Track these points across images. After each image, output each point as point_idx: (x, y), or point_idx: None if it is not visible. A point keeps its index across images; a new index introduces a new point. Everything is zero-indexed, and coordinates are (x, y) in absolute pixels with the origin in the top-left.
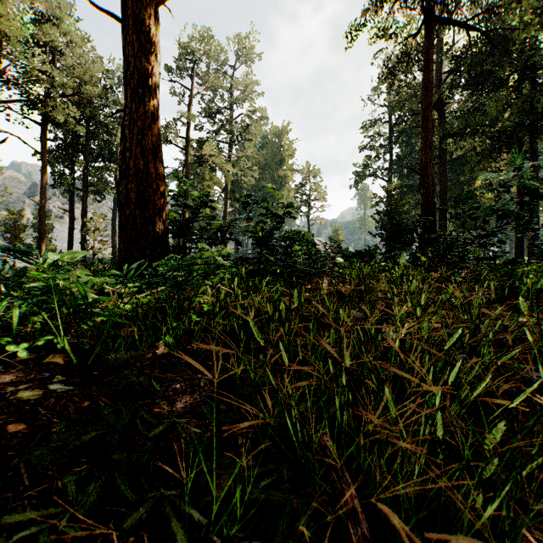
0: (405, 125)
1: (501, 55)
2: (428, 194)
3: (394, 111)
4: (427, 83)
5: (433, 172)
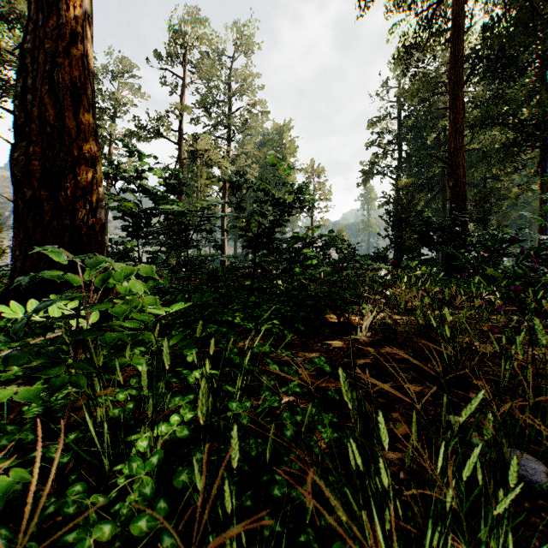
0: (417, 119)
1: (541, 25)
2: (459, 187)
3: (403, 105)
4: (456, 56)
5: (464, 161)
